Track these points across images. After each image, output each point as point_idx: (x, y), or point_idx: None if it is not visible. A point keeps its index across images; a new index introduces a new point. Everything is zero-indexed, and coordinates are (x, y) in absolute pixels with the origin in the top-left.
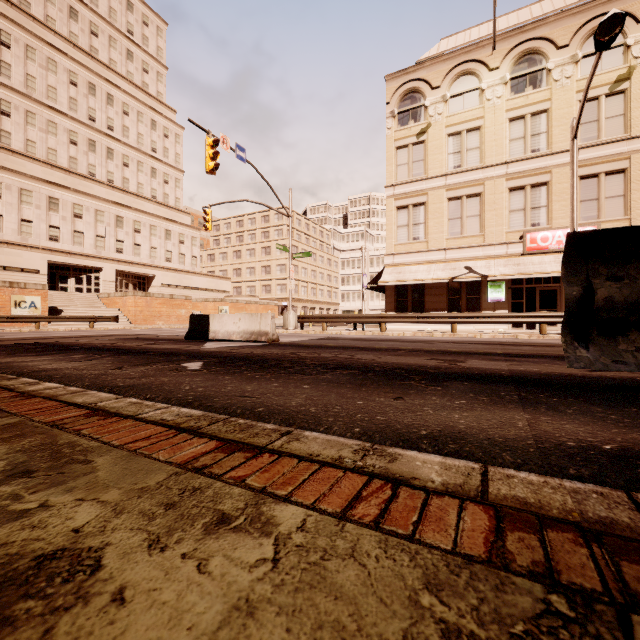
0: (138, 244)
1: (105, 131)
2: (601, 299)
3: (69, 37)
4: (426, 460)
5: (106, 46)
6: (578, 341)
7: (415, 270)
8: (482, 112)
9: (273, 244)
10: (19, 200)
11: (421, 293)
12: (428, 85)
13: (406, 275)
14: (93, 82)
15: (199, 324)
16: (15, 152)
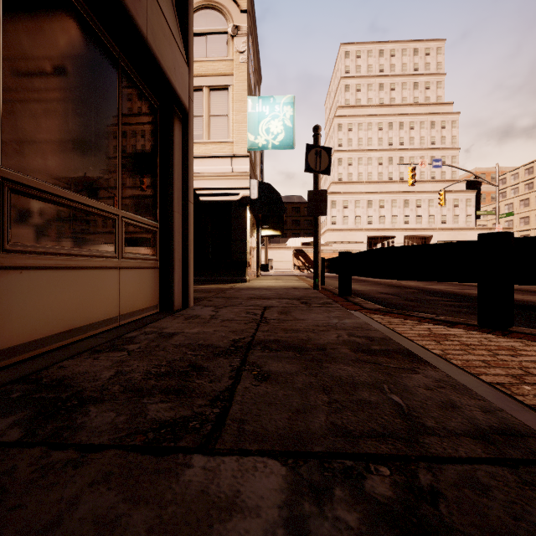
0: (419, 215)
1: (398, 148)
2: None
3: (379, 102)
4: None
5: (399, 92)
6: None
7: None
8: None
9: None
10: (354, 207)
11: None
12: None
13: None
14: (391, 121)
15: None
16: (353, 182)
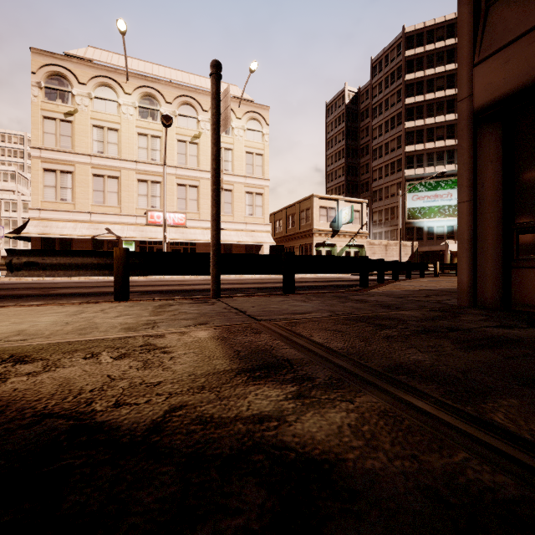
0: None
1: None
2: (14, 263)
3: None
4: None
5: None
6: (11, 272)
7: (62, 226)
8: (120, 120)
9: None
10: None
11: (69, 245)
12: (75, 78)
13: (53, 229)
14: None
15: None
16: None
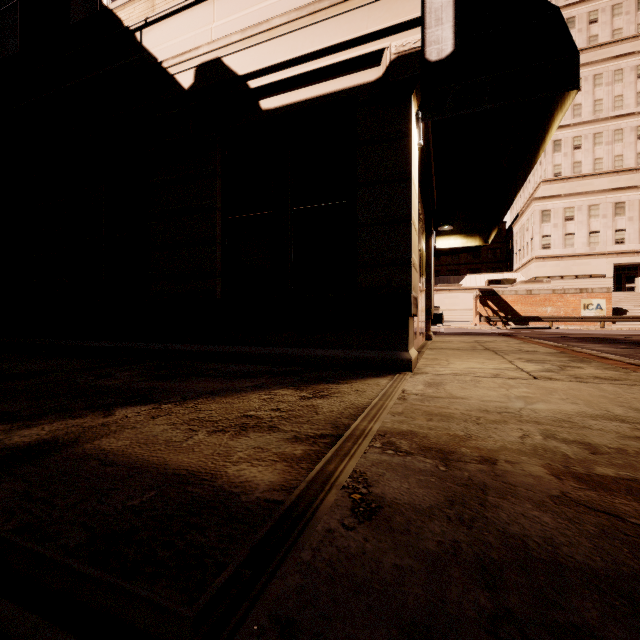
0: None
1: None
2: None
3: (636, 32)
4: None
5: None
6: None
7: None
8: None
9: None
10: (587, 216)
11: None
12: None
13: None
14: None
15: None
16: (584, 176)
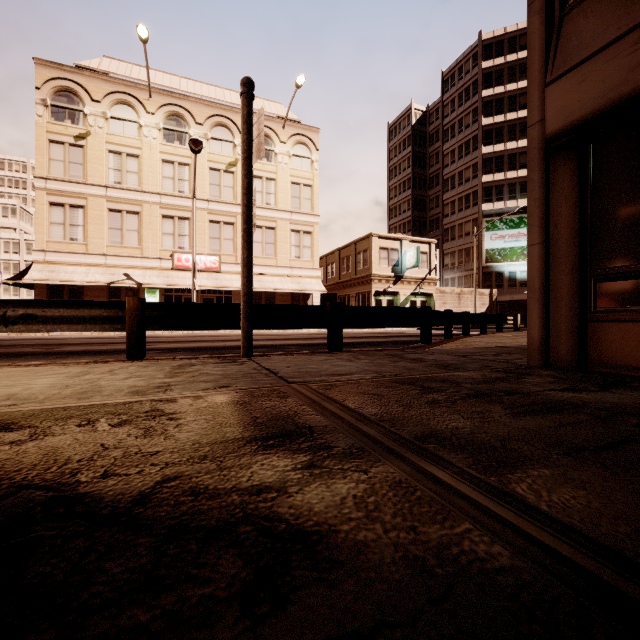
0: None
1: None
2: (8, 316)
3: None
4: None
5: None
6: (6, 326)
7: (72, 271)
8: (141, 144)
9: None
10: None
11: (80, 294)
12: (88, 94)
13: (61, 275)
14: None
15: None
16: None
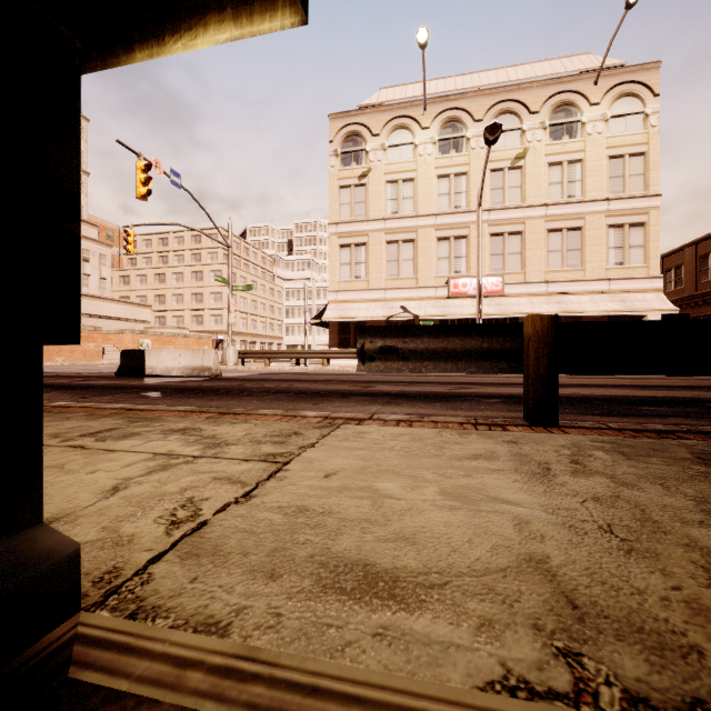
0: None
1: None
2: (366, 349)
3: None
4: (312, 413)
5: None
6: (362, 364)
7: (357, 308)
8: (415, 165)
9: (206, 269)
10: None
11: None
12: (369, 131)
13: (348, 312)
14: None
15: (133, 360)
16: None
